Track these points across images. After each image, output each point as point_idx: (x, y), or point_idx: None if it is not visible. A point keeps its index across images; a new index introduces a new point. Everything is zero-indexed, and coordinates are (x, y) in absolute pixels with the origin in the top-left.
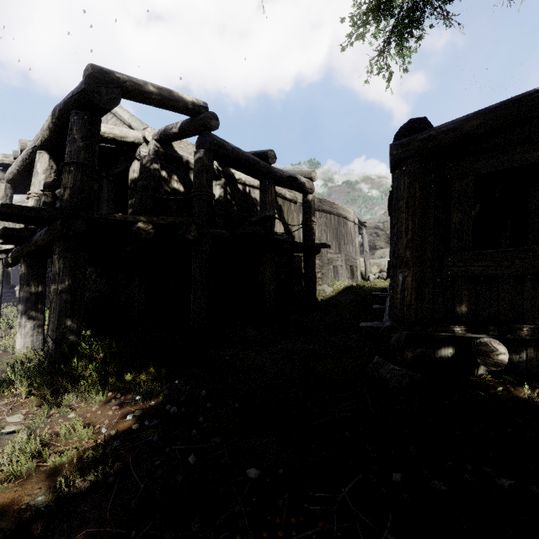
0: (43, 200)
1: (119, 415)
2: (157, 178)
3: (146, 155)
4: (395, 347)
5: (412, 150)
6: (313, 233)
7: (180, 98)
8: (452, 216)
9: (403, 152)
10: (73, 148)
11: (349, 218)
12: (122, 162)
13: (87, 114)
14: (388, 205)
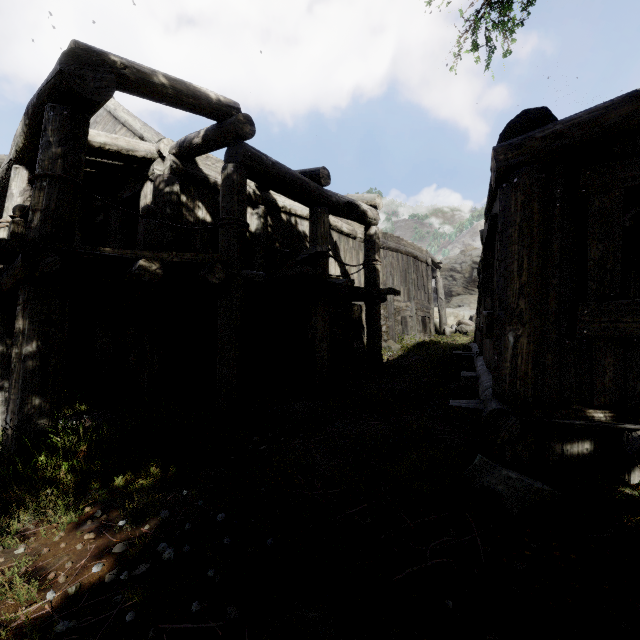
0: (11, 229)
1: (91, 551)
2: (175, 204)
3: (160, 174)
4: (506, 441)
5: (528, 153)
6: (378, 276)
7: (202, 95)
8: (590, 248)
9: (515, 156)
10: (47, 156)
11: (421, 258)
12: (132, 184)
13: (67, 108)
14: (488, 234)
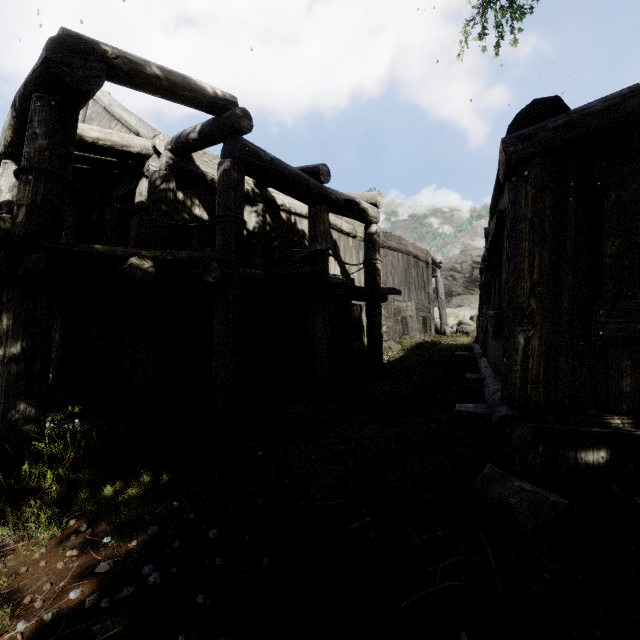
0: None
1: (72, 571)
2: (171, 202)
3: (156, 170)
4: (517, 449)
5: (539, 144)
6: (378, 275)
7: (198, 88)
8: (606, 244)
9: (526, 147)
10: (33, 148)
11: (421, 257)
12: (127, 181)
13: (55, 98)
14: (495, 231)
